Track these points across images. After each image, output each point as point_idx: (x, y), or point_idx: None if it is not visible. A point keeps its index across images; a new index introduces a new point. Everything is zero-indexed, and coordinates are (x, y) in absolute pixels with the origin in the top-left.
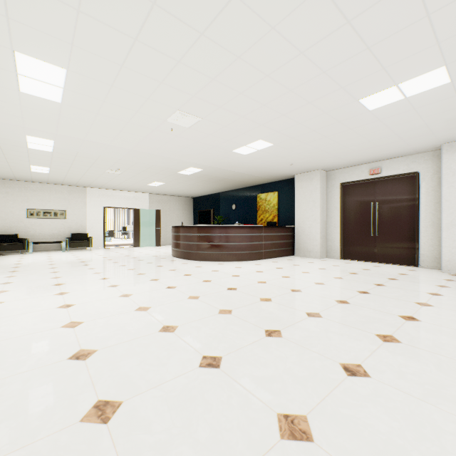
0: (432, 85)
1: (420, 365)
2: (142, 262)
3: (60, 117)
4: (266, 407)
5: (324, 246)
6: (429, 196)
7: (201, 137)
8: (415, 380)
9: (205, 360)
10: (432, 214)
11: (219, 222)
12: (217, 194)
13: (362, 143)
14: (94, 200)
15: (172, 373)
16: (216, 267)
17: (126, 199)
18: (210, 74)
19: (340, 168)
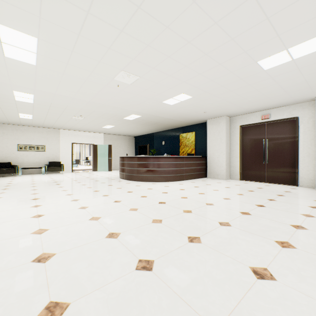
0: (314, 49)
1: (315, 269)
2: (98, 182)
3: (36, 77)
4: (191, 310)
5: (228, 170)
6: (306, 134)
7: (139, 91)
8: (314, 284)
9: (140, 263)
10: (308, 148)
11: (153, 154)
12: (152, 134)
13: (257, 96)
14: (65, 138)
15: (113, 275)
16: (150, 186)
17: (87, 138)
18: (145, 41)
19: (240, 115)
